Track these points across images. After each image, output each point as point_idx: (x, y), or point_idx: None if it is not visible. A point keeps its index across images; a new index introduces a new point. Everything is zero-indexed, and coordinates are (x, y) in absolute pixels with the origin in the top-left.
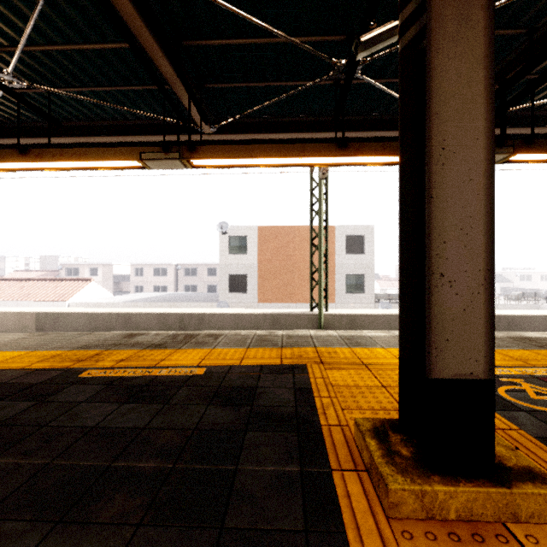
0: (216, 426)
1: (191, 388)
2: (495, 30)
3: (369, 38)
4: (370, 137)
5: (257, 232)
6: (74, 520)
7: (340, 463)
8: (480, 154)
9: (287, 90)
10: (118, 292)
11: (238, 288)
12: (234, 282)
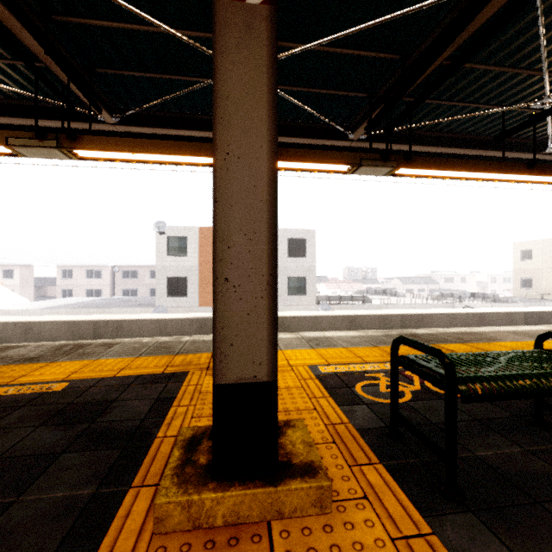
0: (30, 450)
1: (33, 407)
2: (373, 52)
3: None
4: (285, 142)
5: (198, 233)
6: None
7: (146, 479)
8: (264, 161)
9: (193, 85)
10: (40, 298)
11: (177, 291)
12: (173, 285)
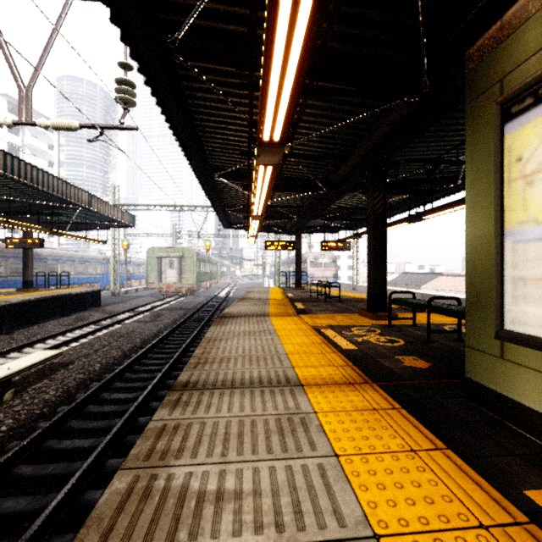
0: None
1: None
2: None
3: (429, 172)
4: None
5: None
6: (337, 308)
7: None
8: (371, 247)
9: None
10: None
11: None
12: None
